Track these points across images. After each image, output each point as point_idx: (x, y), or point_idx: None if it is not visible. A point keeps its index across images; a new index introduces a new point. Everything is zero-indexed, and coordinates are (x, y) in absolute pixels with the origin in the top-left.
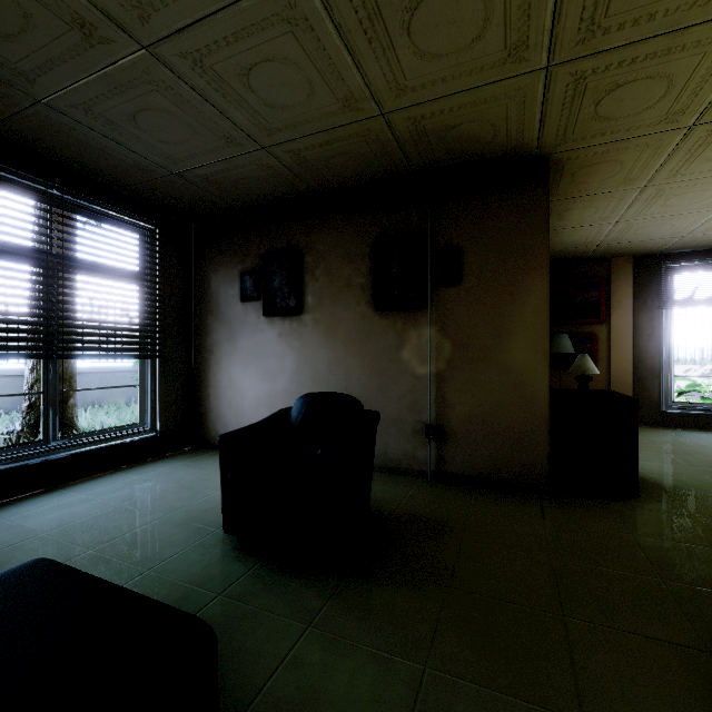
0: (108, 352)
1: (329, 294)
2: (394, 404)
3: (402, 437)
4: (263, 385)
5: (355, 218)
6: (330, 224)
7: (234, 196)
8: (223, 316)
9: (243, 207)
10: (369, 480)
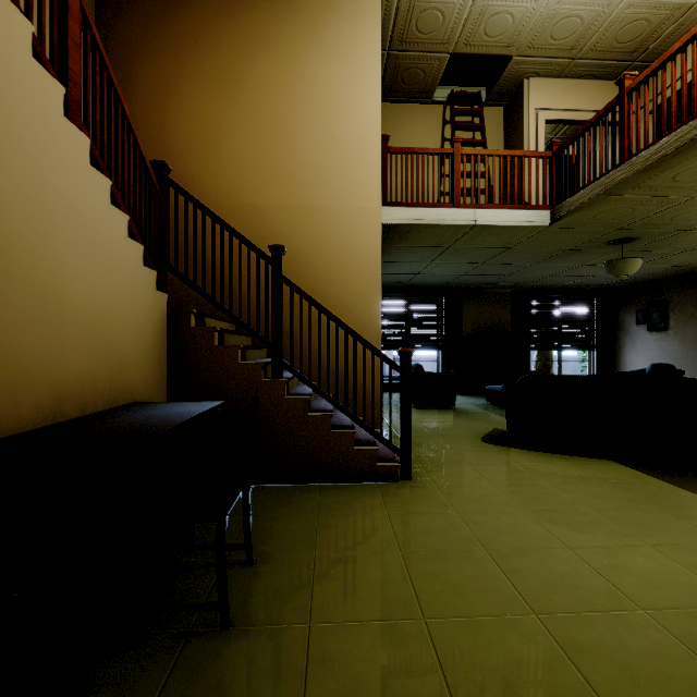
0: (576, 348)
1: (682, 321)
2: None
3: None
4: (647, 363)
5: (695, 285)
6: (682, 288)
7: (629, 284)
8: (626, 331)
9: (635, 284)
10: None
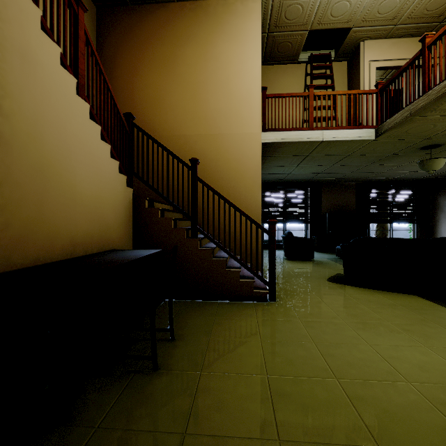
0: (403, 221)
1: None
2: None
3: None
4: None
5: None
6: None
7: (443, 176)
8: (442, 210)
9: None
10: None
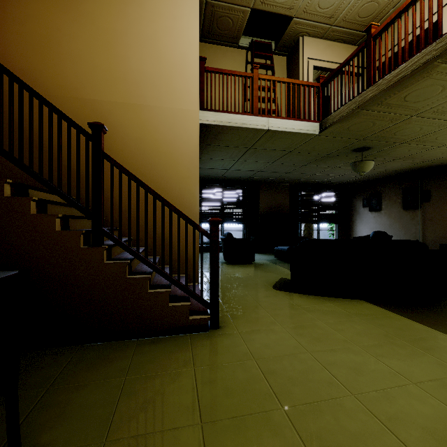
0: (328, 222)
1: (389, 205)
2: (409, 237)
3: None
4: (369, 231)
5: (397, 183)
6: (389, 184)
7: (359, 181)
8: (357, 211)
9: (362, 182)
10: None
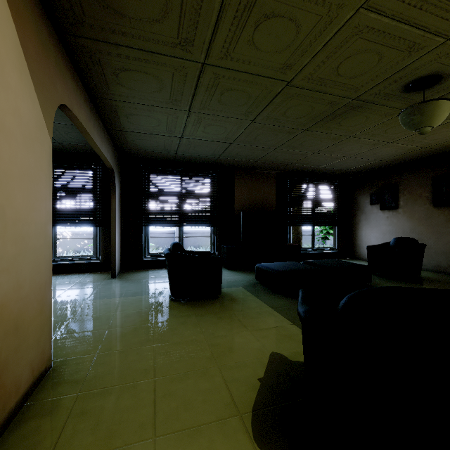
0: (326, 224)
1: (410, 200)
2: (443, 245)
3: (447, 259)
4: (379, 236)
5: (423, 170)
6: (411, 173)
7: (368, 169)
8: (362, 210)
9: (371, 171)
10: (419, 264)
